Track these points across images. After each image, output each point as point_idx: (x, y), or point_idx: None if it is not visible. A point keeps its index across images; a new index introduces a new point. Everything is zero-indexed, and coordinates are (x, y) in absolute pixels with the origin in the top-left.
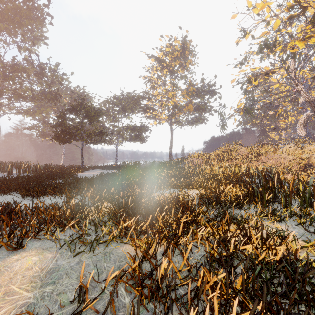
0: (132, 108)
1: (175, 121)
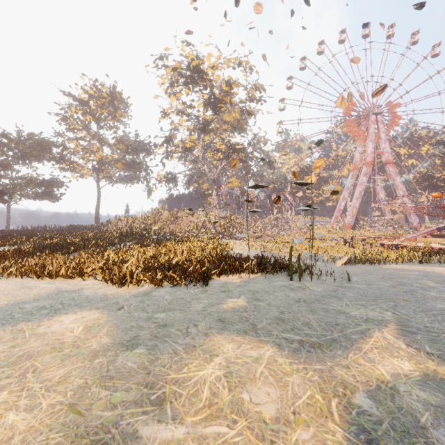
0: (37, 155)
1: (105, 177)
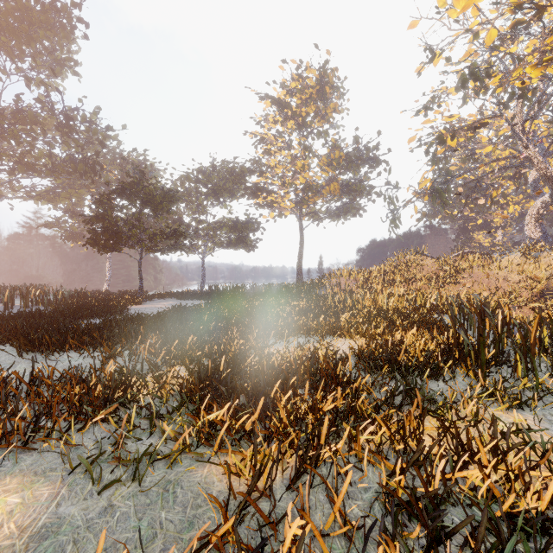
0: (231, 189)
1: (308, 213)
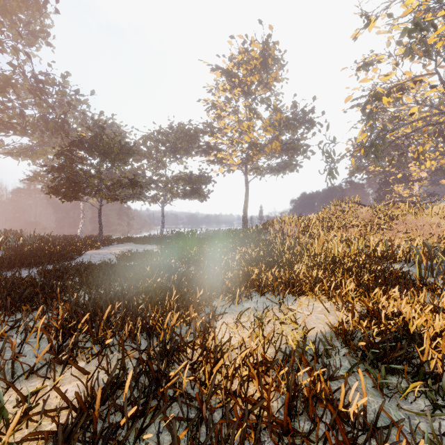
0: (186, 148)
1: (252, 169)
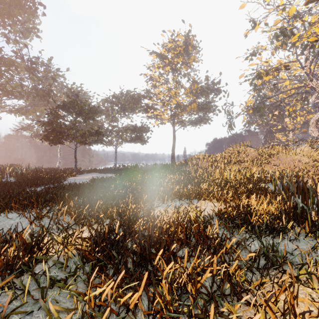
0: (132, 107)
1: (178, 122)
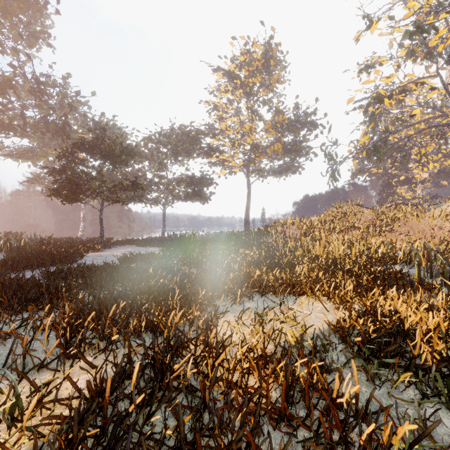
0: (187, 150)
1: (255, 171)
